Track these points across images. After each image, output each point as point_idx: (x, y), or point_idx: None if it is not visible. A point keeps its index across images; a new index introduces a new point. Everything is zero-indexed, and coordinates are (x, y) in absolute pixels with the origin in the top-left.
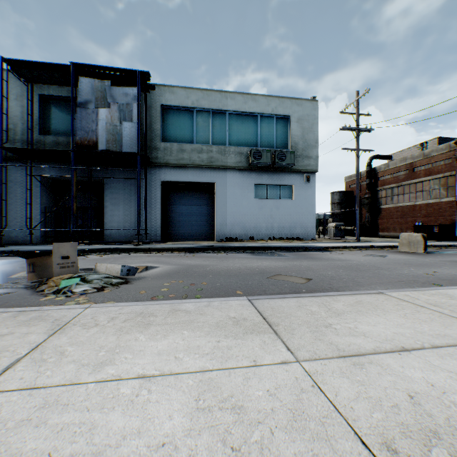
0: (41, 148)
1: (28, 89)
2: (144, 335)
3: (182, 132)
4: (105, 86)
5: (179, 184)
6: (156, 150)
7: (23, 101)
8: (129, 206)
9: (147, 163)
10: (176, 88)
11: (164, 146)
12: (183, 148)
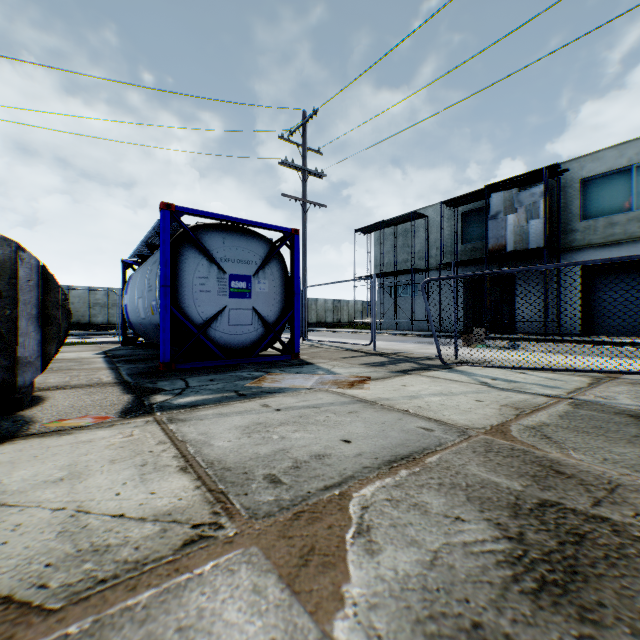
0: (463, 256)
1: (454, 214)
2: (498, 352)
3: (611, 201)
4: (512, 194)
5: (607, 266)
6: (572, 232)
7: (451, 222)
8: (540, 297)
9: (558, 252)
10: (600, 152)
11: (583, 225)
12: (611, 222)
